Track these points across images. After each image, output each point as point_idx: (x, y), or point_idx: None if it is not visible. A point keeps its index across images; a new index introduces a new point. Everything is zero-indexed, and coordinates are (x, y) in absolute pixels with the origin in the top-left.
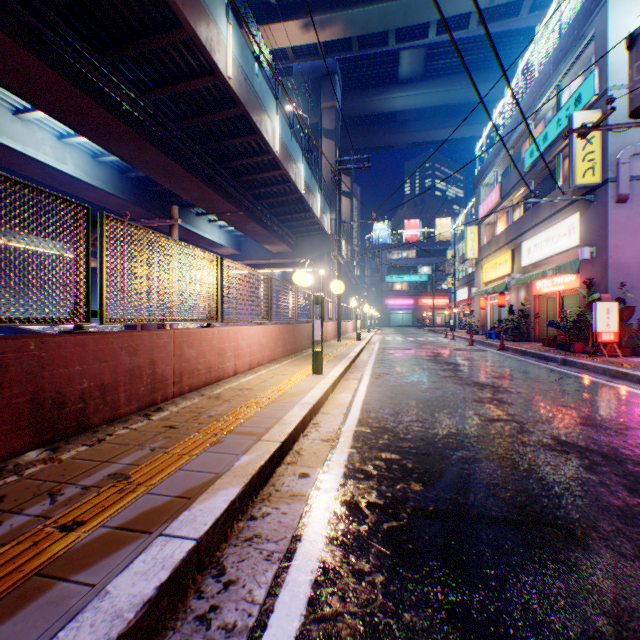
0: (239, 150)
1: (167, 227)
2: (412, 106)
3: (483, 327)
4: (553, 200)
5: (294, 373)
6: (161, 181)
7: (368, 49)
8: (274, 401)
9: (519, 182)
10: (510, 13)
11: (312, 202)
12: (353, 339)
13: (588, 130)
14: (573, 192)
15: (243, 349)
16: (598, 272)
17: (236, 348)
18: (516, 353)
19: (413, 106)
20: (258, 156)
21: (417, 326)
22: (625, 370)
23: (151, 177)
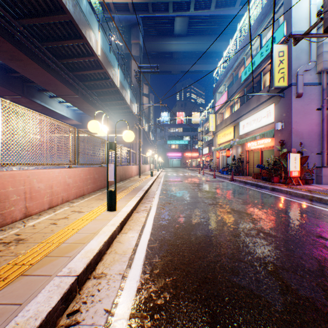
0: (73, 51)
1: (27, 103)
2: (181, 50)
3: (218, 167)
4: (262, 94)
5: (91, 210)
6: (12, 65)
7: (158, 12)
8: (25, 272)
9: (238, 89)
10: (231, 4)
11: (125, 94)
12: (148, 175)
13: (302, 36)
14: (270, 92)
15: (40, 191)
16: (286, 137)
17: (28, 191)
18: (241, 183)
19: (182, 50)
20: (86, 57)
21: (183, 167)
22: (319, 196)
23: (3, 61)
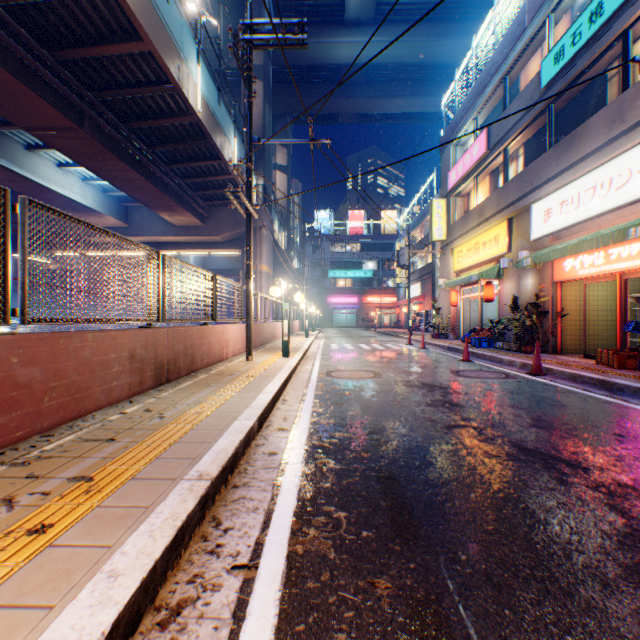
0: None
1: None
2: (361, 59)
3: (454, 329)
4: None
5: None
6: None
7: None
8: None
9: (528, 112)
10: None
11: (222, 142)
12: (279, 351)
13: None
14: None
15: None
16: None
17: None
18: (585, 385)
19: (362, 59)
20: None
21: (362, 327)
22: None
23: None
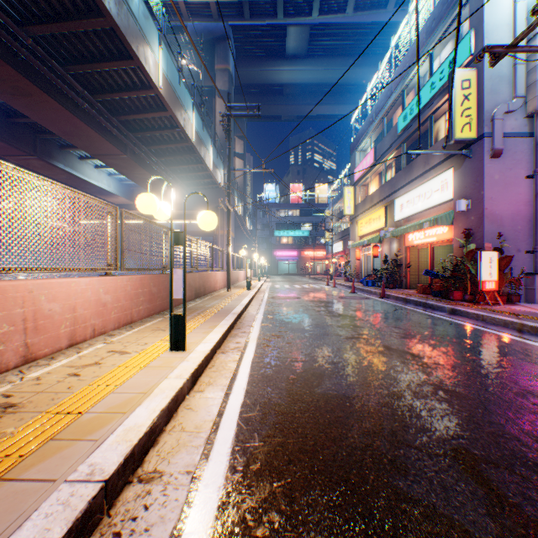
0: (117, 81)
1: (43, 168)
2: (297, 80)
3: (358, 275)
4: (435, 153)
5: (143, 349)
6: (15, 104)
7: (259, 18)
8: (7, 474)
9: (393, 145)
10: (380, 5)
11: (204, 154)
12: (244, 288)
13: (506, 49)
14: (447, 149)
15: (52, 316)
16: (474, 223)
17: (30, 316)
18: (398, 301)
19: (298, 80)
20: (139, 90)
21: (301, 274)
22: (533, 324)
23: None
